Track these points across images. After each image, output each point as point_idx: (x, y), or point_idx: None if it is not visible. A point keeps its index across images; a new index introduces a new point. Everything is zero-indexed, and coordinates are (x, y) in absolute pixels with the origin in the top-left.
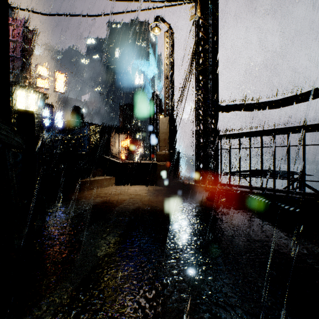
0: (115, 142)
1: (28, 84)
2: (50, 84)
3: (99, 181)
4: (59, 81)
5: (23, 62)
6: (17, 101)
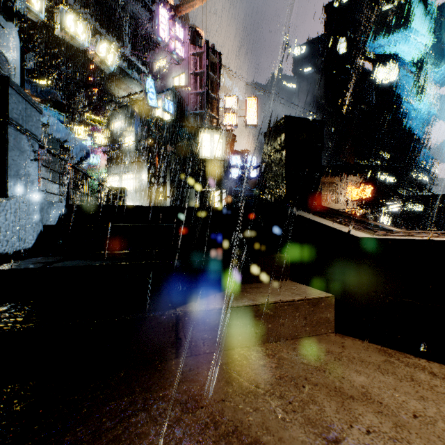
0: (339, 192)
1: (215, 125)
2: (240, 117)
3: (263, 313)
4: (250, 110)
5: (208, 96)
6: (203, 148)
